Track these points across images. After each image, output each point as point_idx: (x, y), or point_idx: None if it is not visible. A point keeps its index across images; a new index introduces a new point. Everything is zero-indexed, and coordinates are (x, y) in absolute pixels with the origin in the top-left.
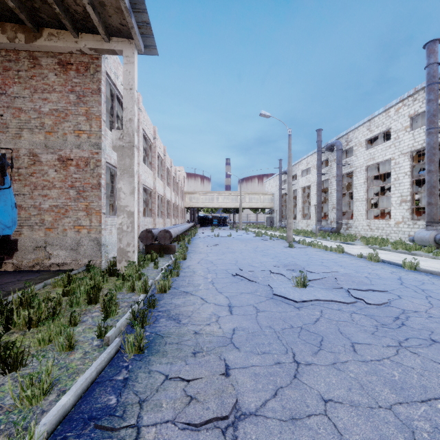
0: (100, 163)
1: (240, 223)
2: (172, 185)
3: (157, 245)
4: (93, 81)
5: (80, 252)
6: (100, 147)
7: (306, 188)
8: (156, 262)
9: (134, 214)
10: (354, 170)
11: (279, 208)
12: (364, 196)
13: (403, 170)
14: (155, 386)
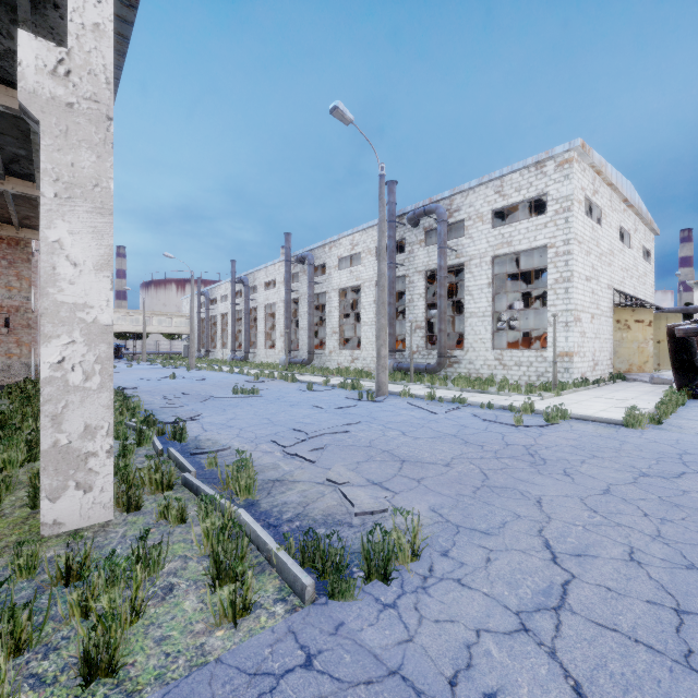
0: (29, 311)
1: (144, 353)
2: None
3: None
4: (24, 253)
5: (12, 372)
6: (30, 299)
7: (227, 315)
8: None
9: None
10: (258, 306)
11: (198, 335)
12: (263, 330)
13: (282, 312)
14: (118, 389)
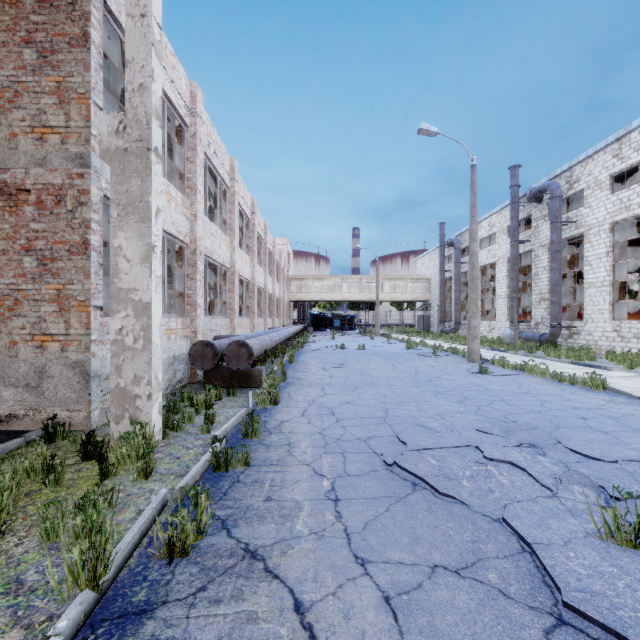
0: (86, 198)
1: (376, 325)
2: (269, 266)
3: (226, 370)
4: (73, 18)
5: (46, 392)
6: (88, 162)
7: (487, 268)
8: (210, 414)
9: (150, 309)
10: (585, 232)
11: (440, 301)
12: (606, 278)
13: None
14: None
